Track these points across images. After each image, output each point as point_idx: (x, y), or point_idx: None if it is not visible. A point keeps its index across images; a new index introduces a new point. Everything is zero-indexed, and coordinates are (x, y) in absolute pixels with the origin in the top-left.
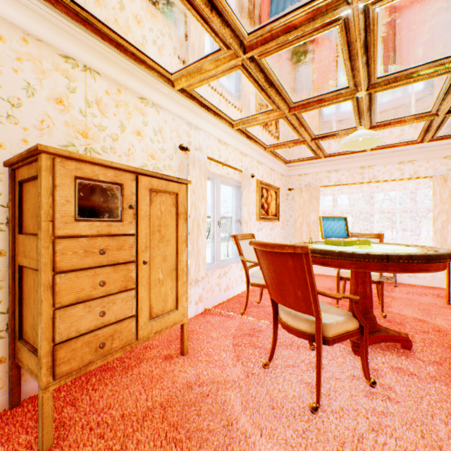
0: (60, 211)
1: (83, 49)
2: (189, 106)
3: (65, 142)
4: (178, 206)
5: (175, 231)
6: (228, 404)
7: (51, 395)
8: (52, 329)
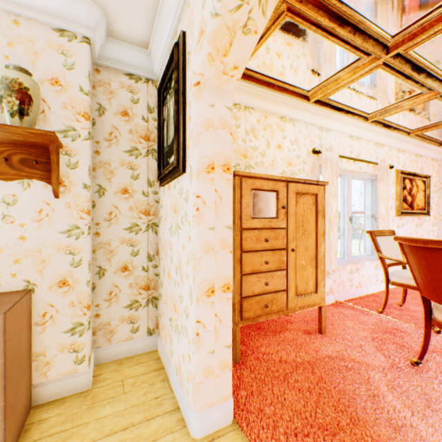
0: (244, 212)
1: (244, 95)
2: (321, 112)
3: (234, 164)
4: (317, 205)
5: (314, 226)
6: (372, 382)
7: (239, 329)
8: (239, 287)
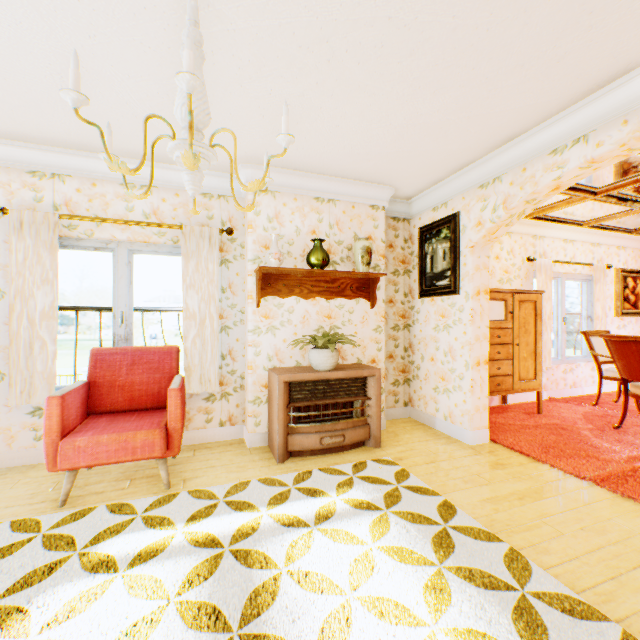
0: None
1: None
2: (535, 223)
3: None
4: (535, 310)
5: (533, 327)
6: (581, 434)
7: None
8: None
